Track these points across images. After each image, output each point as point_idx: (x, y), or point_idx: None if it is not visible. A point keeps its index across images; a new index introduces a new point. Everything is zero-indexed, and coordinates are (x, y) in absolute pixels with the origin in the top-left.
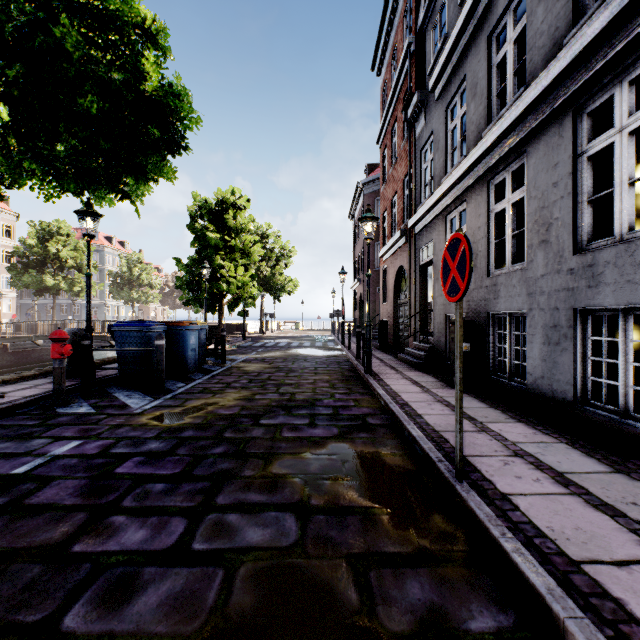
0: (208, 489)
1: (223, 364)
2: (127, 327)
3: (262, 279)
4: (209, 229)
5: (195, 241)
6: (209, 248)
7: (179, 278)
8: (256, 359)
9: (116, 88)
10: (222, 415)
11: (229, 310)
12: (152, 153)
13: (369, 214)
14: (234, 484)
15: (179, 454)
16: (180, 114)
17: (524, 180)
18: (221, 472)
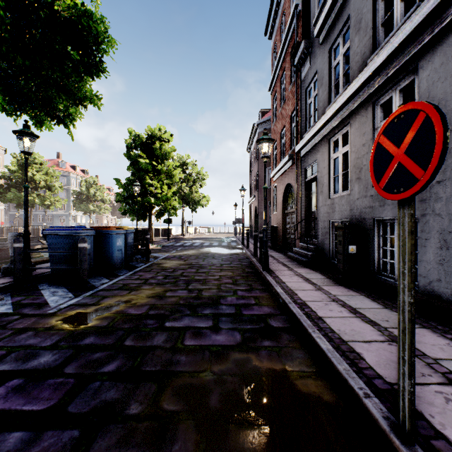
0: (73, 445)
1: (147, 261)
2: (57, 231)
3: (183, 196)
4: (141, 156)
5: (130, 166)
6: (141, 171)
7: (118, 194)
8: (174, 256)
9: (28, 3)
10: (130, 316)
11: (157, 218)
12: (71, 73)
13: (266, 136)
14: (110, 433)
15: (65, 374)
16: (97, 39)
17: (388, 114)
18: (101, 407)
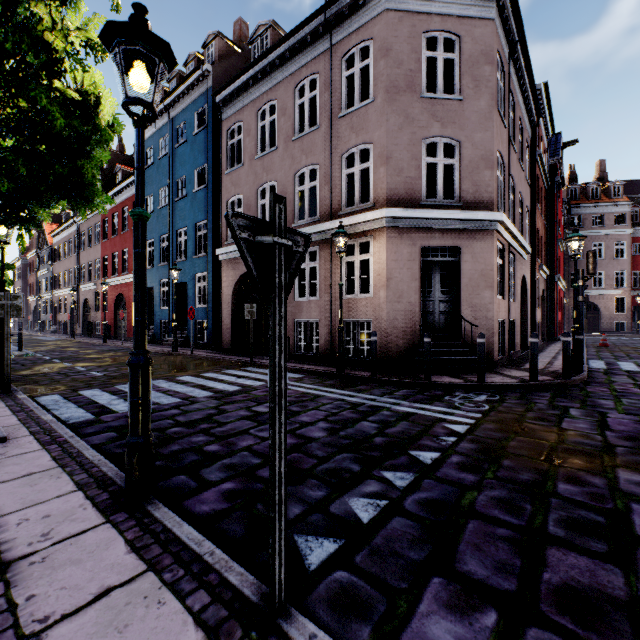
0: None
1: None
2: None
3: None
4: None
5: None
6: None
7: None
8: None
9: None
10: None
11: None
12: None
13: None
14: None
15: None
16: None
17: None
18: None
